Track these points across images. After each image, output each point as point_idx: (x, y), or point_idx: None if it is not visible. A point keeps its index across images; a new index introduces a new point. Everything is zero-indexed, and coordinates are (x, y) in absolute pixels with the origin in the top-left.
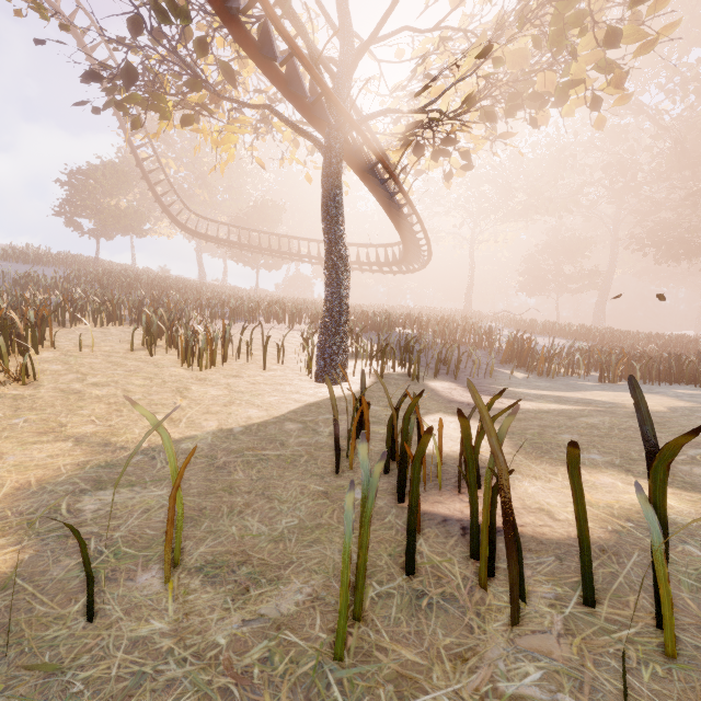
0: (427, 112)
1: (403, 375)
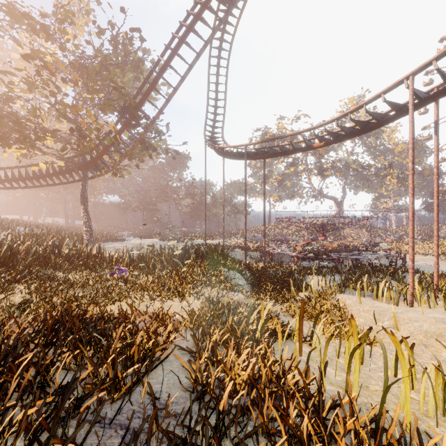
0: None
1: None
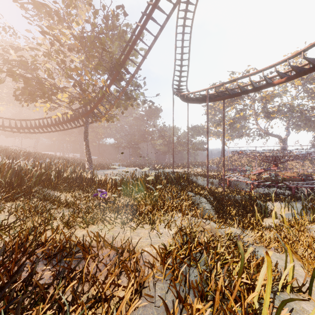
0: None
1: None
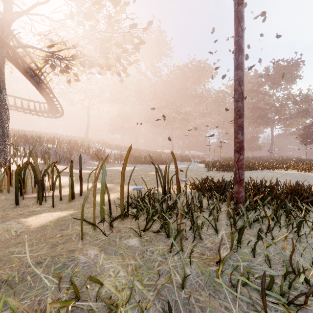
0: (54, 54)
1: (42, 163)
